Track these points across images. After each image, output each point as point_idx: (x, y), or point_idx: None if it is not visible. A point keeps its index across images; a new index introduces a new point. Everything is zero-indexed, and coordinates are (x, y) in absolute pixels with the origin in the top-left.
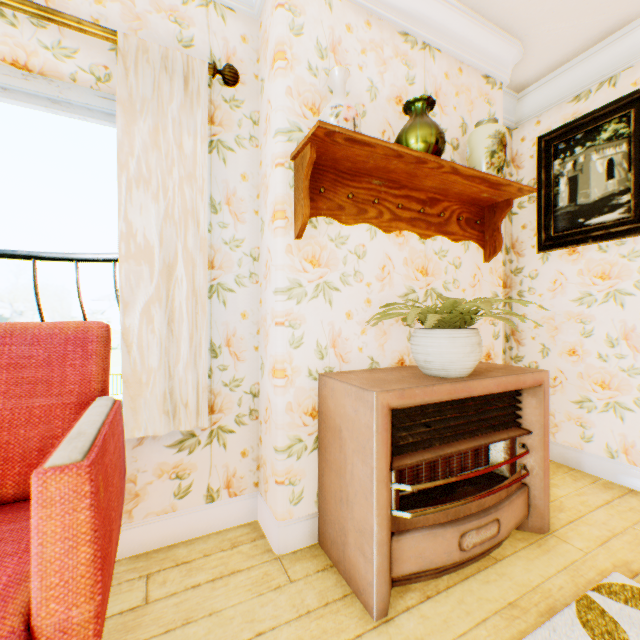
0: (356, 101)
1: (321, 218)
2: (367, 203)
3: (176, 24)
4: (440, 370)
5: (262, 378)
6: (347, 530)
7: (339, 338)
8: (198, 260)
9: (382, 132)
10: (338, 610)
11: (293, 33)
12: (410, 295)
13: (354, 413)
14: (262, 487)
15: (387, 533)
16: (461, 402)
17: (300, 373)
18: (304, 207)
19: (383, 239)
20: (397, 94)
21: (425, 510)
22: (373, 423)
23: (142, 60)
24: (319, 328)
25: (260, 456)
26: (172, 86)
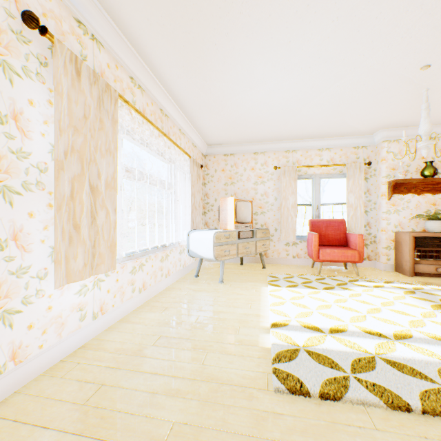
0: (406, 163)
1: (395, 194)
2: (410, 188)
3: (355, 155)
4: (431, 230)
5: (377, 233)
6: (402, 263)
7: (401, 223)
8: (361, 206)
9: (416, 168)
10: (399, 275)
11: (387, 154)
12: (427, 212)
13: (404, 238)
14: (377, 259)
15: (412, 261)
16: (439, 239)
17: (389, 231)
18: (390, 194)
19: (416, 197)
20: (422, 156)
21: (423, 259)
22: (408, 238)
23: (350, 168)
24: (394, 221)
25: (376, 252)
26: (356, 171)
